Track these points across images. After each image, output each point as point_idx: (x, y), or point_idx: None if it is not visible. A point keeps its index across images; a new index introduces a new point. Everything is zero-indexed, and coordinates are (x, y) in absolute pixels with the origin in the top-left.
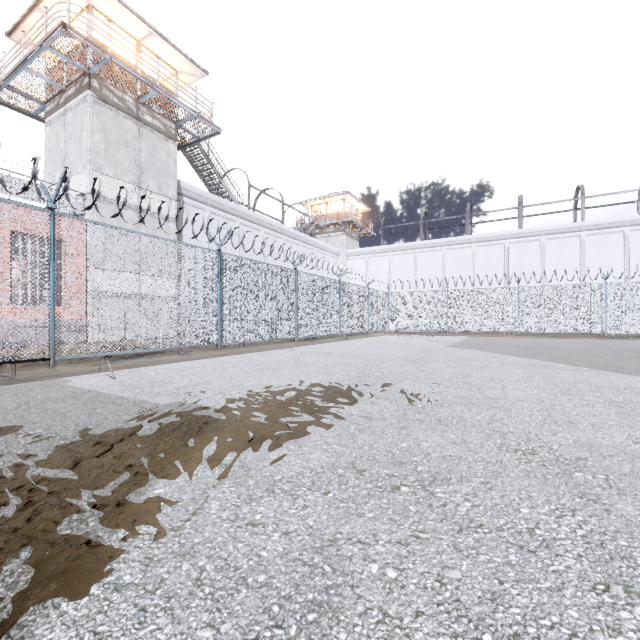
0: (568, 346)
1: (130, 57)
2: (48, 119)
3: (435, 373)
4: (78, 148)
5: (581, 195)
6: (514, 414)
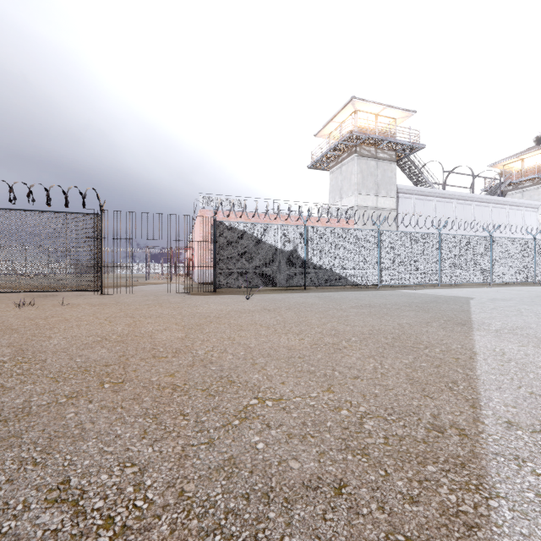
0: None
1: (369, 123)
2: (331, 170)
3: None
4: (349, 184)
5: None
6: None
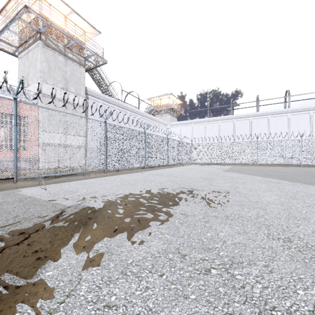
0: (285, 171)
1: (61, 24)
2: (19, 55)
3: (219, 186)
4: (34, 70)
5: (288, 95)
6: (269, 212)
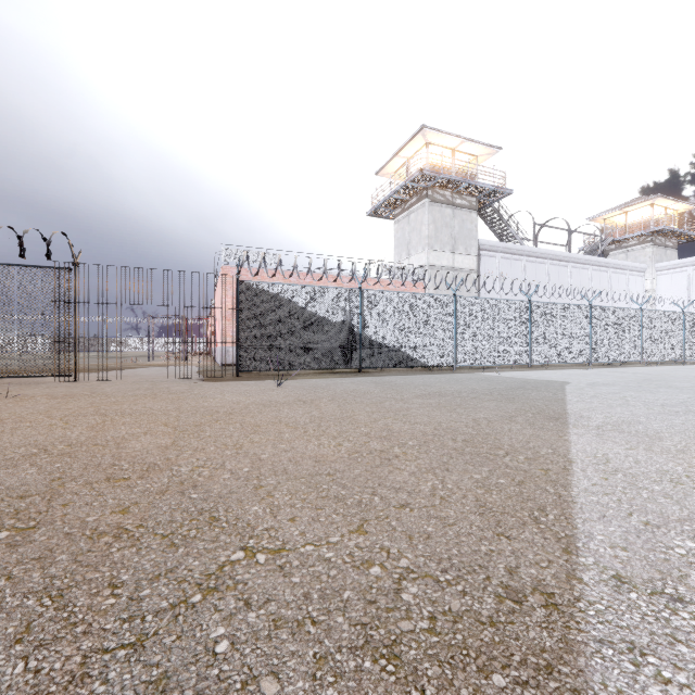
0: None
1: (444, 160)
2: (396, 219)
3: None
4: (418, 237)
5: None
6: None
